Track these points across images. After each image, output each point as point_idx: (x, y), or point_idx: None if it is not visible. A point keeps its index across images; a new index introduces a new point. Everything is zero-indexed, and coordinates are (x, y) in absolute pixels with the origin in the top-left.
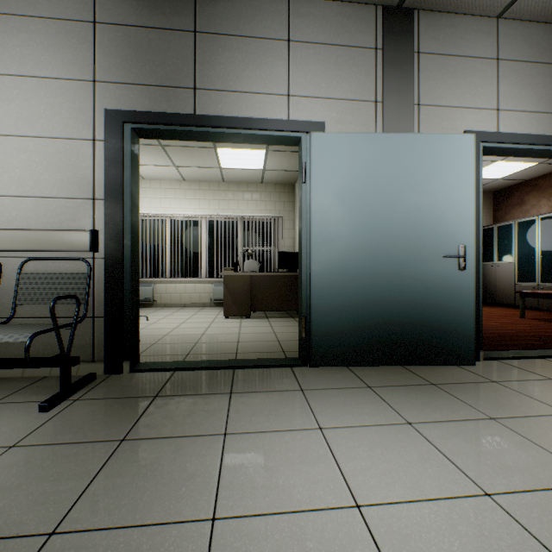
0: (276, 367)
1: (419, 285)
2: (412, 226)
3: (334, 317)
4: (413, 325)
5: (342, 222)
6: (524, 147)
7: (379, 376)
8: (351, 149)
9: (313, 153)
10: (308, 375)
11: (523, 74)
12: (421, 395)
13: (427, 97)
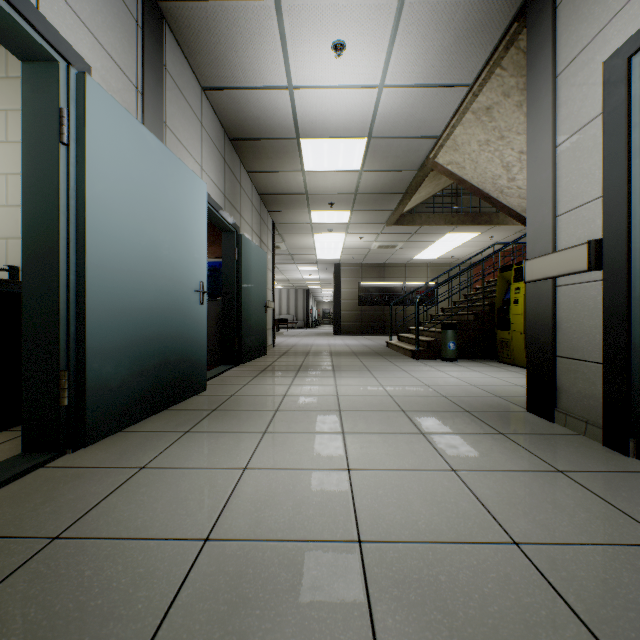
0: (17, 480)
1: (181, 319)
2: (177, 255)
3: (114, 364)
4: (177, 361)
5: (123, 229)
6: (211, 208)
7: (170, 423)
8: (131, 136)
9: (90, 107)
10: (102, 457)
11: (211, 149)
12: (228, 418)
13: (171, 121)
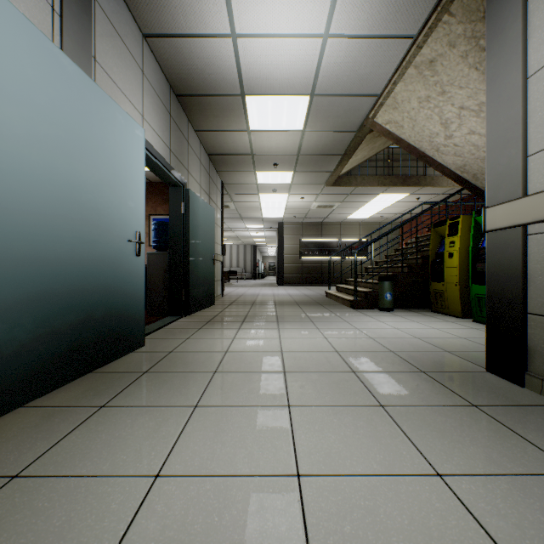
0: None
1: (110, 271)
2: (104, 200)
3: (6, 327)
4: (105, 318)
5: (21, 162)
6: (155, 160)
7: (88, 392)
8: (35, 51)
9: None
10: None
11: (154, 100)
12: (158, 384)
13: (102, 58)
